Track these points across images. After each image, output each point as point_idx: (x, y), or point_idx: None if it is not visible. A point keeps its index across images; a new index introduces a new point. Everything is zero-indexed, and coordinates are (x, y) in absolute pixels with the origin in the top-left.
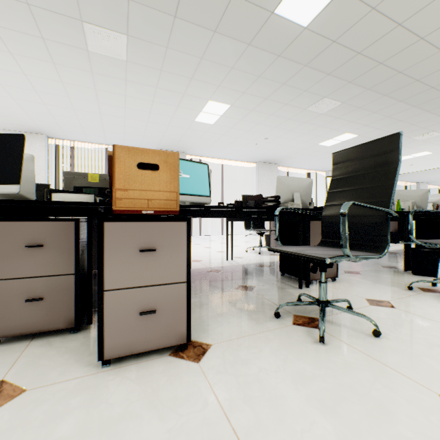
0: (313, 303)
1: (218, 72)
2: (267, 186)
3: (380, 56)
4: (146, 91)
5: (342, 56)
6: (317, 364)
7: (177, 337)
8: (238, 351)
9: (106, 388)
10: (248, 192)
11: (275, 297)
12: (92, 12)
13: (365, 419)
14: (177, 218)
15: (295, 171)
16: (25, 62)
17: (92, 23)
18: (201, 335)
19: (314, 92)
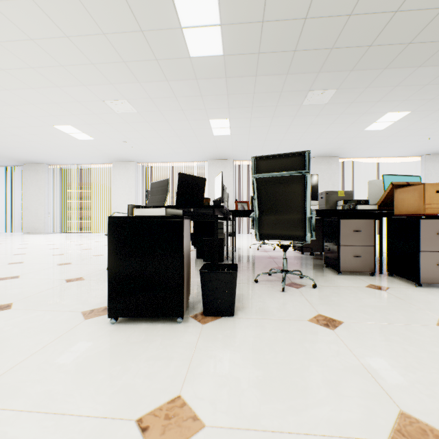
0: None
1: (408, 91)
2: (437, 181)
3: None
4: (329, 118)
5: None
6: None
7: None
8: None
9: (432, 292)
10: None
11: None
12: (319, 84)
13: None
14: None
15: None
16: (255, 120)
17: (315, 89)
18: None
19: None
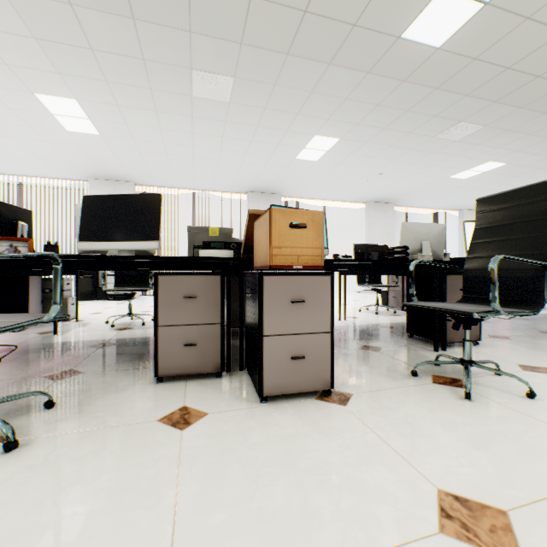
0: (455, 362)
1: (328, 105)
2: (379, 232)
3: (537, 68)
4: (245, 131)
5: (484, 74)
6: (464, 415)
7: (322, 383)
8: (381, 400)
9: (272, 417)
10: (355, 239)
11: (407, 358)
12: (203, 59)
13: (517, 455)
14: (322, 273)
15: (417, 211)
16: (129, 112)
17: (201, 69)
18: (339, 386)
19: (446, 117)
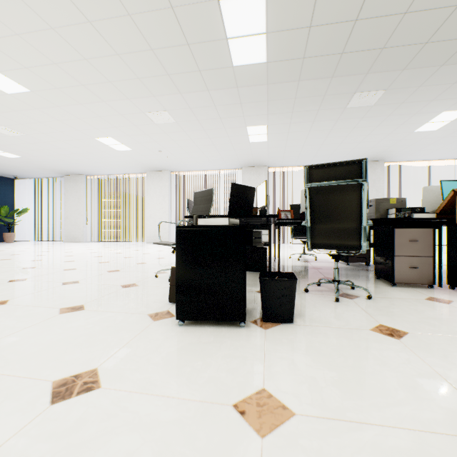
0: None
1: None
2: None
3: None
4: (375, 121)
5: None
6: None
7: None
8: None
9: None
10: None
11: None
12: (366, 85)
13: None
14: None
15: None
16: (294, 125)
17: (361, 91)
18: None
19: None
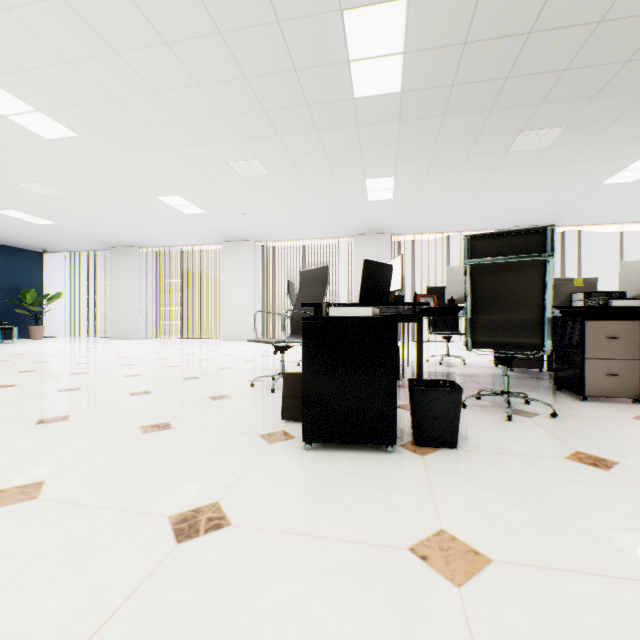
0: None
1: None
2: None
3: None
4: (547, 169)
5: None
6: None
7: None
8: None
9: None
10: None
11: None
12: (538, 121)
13: None
14: None
15: None
16: (432, 177)
17: (531, 129)
18: None
19: None
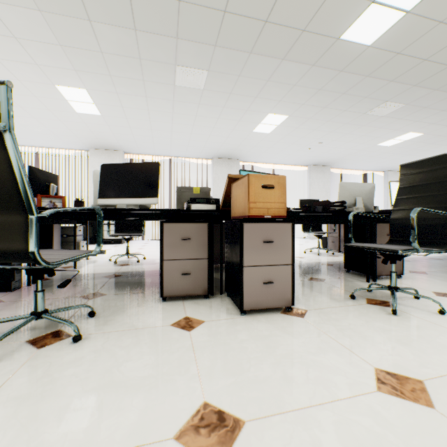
0: (384, 288)
1: (281, 90)
2: (318, 189)
3: None
4: (214, 111)
5: (406, 64)
6: (392, 324)
7: (285, 302)
8: (329, 314)
9: (251, 324)
10: (299, 195)
11: (346, 286)
12: (185, 58)
13: (431, 349)
14: (285, 221)
15: (349, 172)
16: (125, 98)
17: (183, 65)
18: (296, 305)
19: (375, 97)
